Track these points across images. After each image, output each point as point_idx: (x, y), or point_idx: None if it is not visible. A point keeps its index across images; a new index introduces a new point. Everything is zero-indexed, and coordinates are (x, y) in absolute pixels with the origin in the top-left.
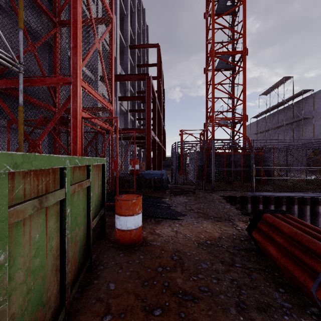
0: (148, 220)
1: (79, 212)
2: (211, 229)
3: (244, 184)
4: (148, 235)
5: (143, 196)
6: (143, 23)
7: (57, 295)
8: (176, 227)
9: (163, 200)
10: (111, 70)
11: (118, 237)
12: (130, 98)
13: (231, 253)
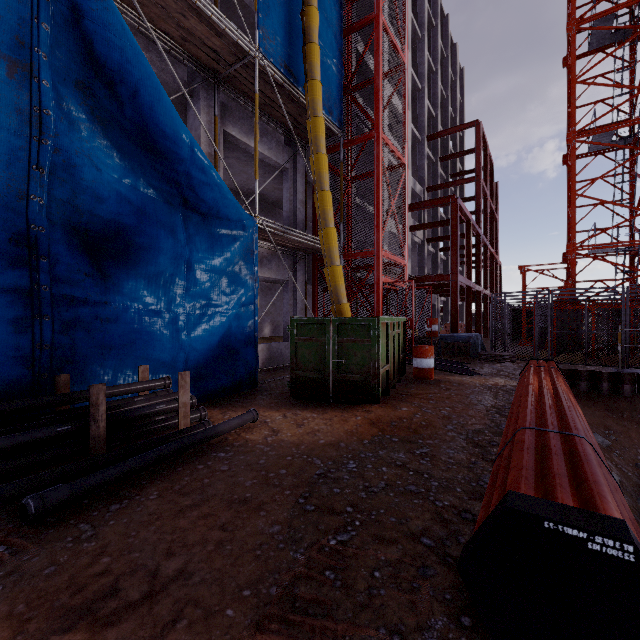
0: (442, 373)
1: (396, 346)
2: (499, 381)
3: (609, 357)
4: (438, 378)
5: (440, 360)
6: (452, 71)
7: (392, 373)
8: (466, 378)
9: (464, 365)
10: (405, 221)
11: (415, 373)
12: (428, 225)
13: (505, 390)
